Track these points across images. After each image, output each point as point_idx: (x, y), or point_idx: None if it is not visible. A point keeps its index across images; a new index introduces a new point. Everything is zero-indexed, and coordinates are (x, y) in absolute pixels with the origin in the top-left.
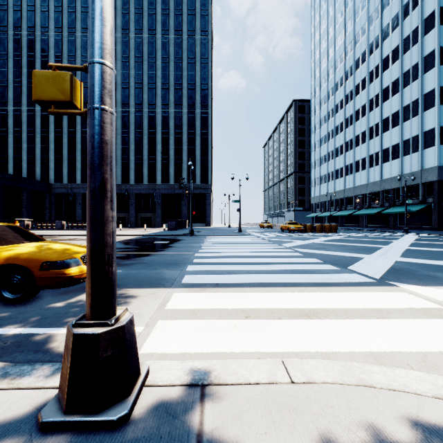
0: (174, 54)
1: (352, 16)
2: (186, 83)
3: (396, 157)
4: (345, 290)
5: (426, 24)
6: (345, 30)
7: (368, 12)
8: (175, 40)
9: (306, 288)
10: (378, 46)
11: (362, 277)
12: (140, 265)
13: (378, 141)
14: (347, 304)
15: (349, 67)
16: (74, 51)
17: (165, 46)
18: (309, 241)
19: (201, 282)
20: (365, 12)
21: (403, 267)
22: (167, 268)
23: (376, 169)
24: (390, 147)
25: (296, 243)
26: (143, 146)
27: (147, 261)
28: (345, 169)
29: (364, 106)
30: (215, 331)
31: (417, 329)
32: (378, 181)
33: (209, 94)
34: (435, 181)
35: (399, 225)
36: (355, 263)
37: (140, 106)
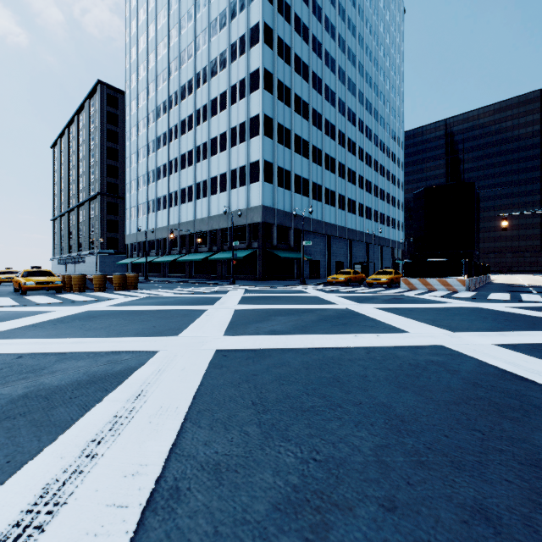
0: None
1: None
2: None
3: (224, 189)
4: None
5: (252, 35)
6: (169, 5)
7: None
8: None
9: None
10: (206, 43)
11: None
12: None
13: (206, 166)
14: None
15: (174, 59)
16: None
17: None
18: None
19: None
20: None
21: None
22: None
23: (204, 203)
24: (218, 175)
25: None
26: None
27: None
28: (169, 199)
29: (191, 116)
30: None
31: None
32: (207, 218)
33: None
34: (260, 223)
35: (227, 274)
36: None
37: None
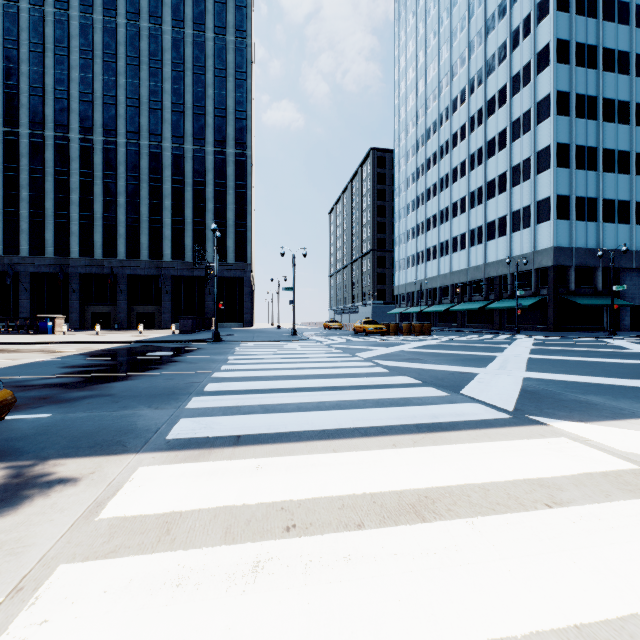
0: (192, 59)
1: (448, 38)
2: (212, 107)
3: (503, 233)
4: (469, 438)
5: (539, 59)
6: (439, 56)
7: (469, 36)
8: (194, 38)
9: (404, 439)
10: (481, 83)
11: (488, 410)
12: (97, 400)
13: (481, 211)
14: (482, 473)
15: (444, 108)
16: (15, 33)
17: (177, 46)
18: (395, 348)
19: (208, 434)
20: (465, 36)
21: (537, 388)
22: (150, 406)
23: (479, 250)
24: (496, 219)
25: (377, 351)
26: (141, 200)
27: (117, 390)
28: (439, 248)
29: (463, 162)
30: (201, 592)
31: (629, 530)
32: (482, 265)
33: (248, 127)
34: (551, 267)
35: (507, 324)
36: (469, 383)
37: (135, 136)
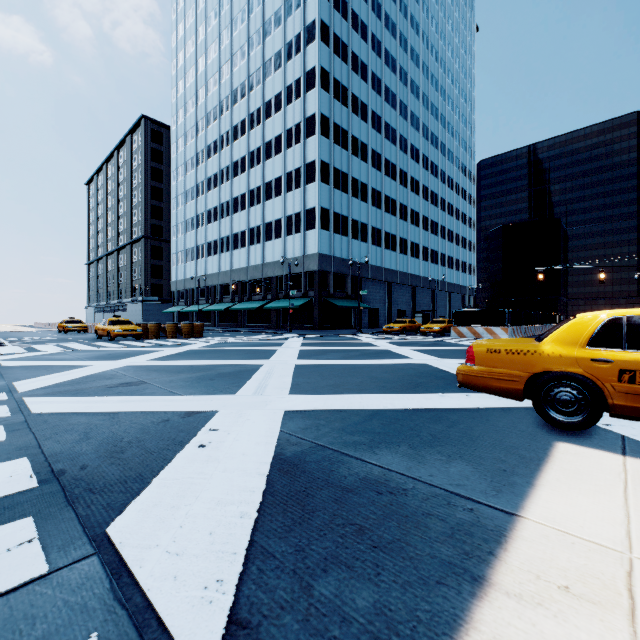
0: None
1: (230, 25)
2: None
3: (279, 236)
4: None
5: (308, 79)
6: (220, 40)
7: (249, 31)
8: None
9: None
10: (260, 83)
11: None
12: None
13: (260, 211)
14: None
15: (225, 97)
16: None
17: None
18: (127, 361)
19: None
20: (246, 29)
21: (304, 443)
22: None
23: (258, 249)
24: (273, 221)
25: (80, 371)
26: None
27: None
28: (220, 244)
29: (244, 158)
30: None
31: None
32: (261, 265)
33: None
34: (317, 271)
35: (282, 324)
36: (174, 458)
37: None
